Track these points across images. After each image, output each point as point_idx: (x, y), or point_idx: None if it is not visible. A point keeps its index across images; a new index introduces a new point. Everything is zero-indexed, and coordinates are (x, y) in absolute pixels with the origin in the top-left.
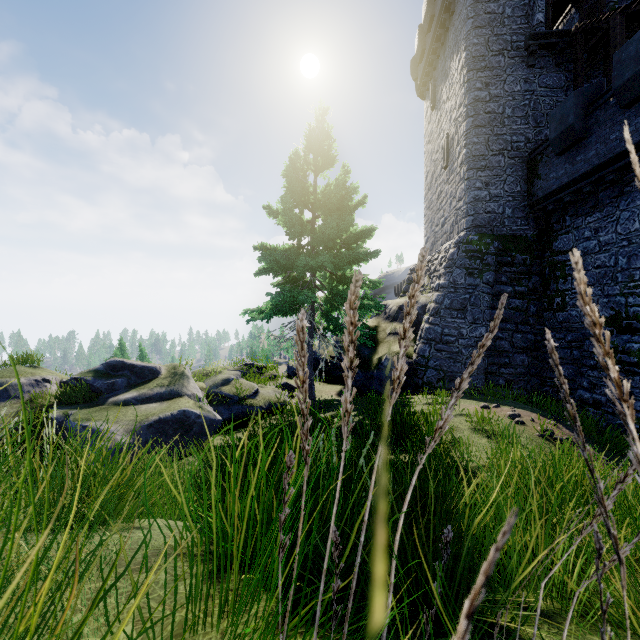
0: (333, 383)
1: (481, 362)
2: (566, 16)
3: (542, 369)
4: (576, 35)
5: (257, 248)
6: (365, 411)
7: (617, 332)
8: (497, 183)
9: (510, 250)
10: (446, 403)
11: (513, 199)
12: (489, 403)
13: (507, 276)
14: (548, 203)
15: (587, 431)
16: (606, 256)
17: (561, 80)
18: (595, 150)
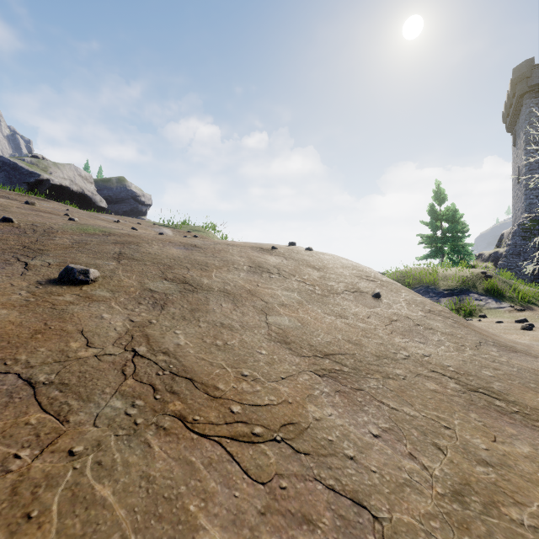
0: None
1: (528, 277)
2: None
3: None
4: None
5: (419, 235)
6: None
7: None
8: None
9: None
10: None
11: None
12: None
13: None
14: None
15: None
16: None
17: None
18: None
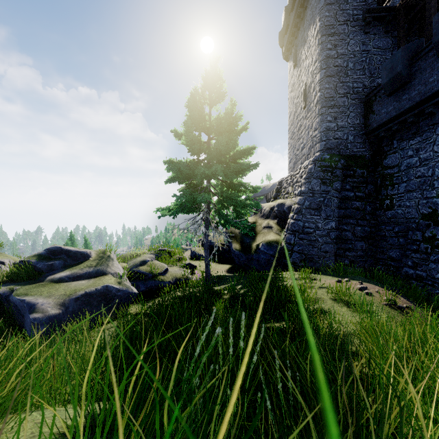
0: (223, 263)
1: (332, 247)
2: (389, 1)
3: (376, 252)
4: (400, 10)
5: (167, 162)
6: (248, 285)
7: (434, 225)
8: (342, 117)
9: (352, 166)
10: (309, 278)
11: (354, 129)
12: (341, 278)
13: (350, 185)
14: (380, 131)
15: (418, 299)
16: (425, 169)
17: (388, 43)
18: (417, 90)
